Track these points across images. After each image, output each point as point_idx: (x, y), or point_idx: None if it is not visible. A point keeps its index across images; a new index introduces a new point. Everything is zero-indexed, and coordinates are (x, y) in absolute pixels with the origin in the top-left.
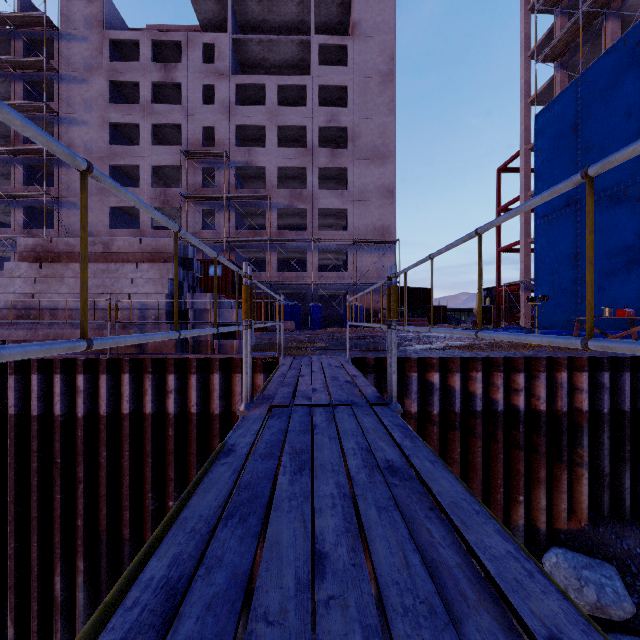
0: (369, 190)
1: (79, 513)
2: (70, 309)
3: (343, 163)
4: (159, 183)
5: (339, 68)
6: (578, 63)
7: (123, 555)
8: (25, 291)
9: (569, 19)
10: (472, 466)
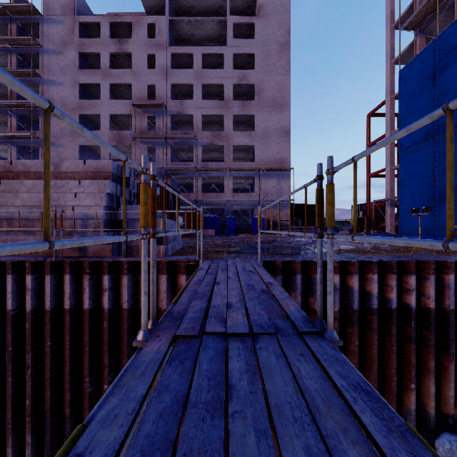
0: (270, 131)
1: (27, 394)
2: (24, 219)
3: (251, 111)
4: (116, 128)
5: (248, 40)
6: (433, 30)
7: (65, 431)
8: None
9: None
10: (368, 357)
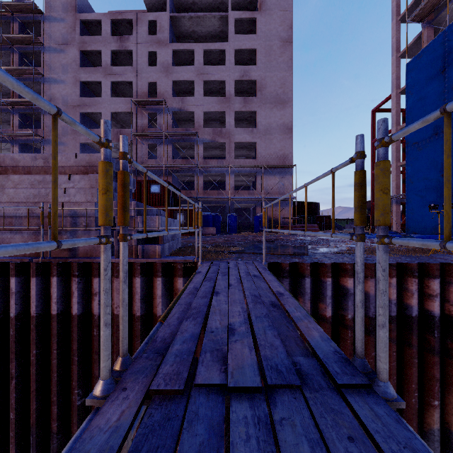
0: (273, 128)
1: (11, 407)
2: (10, 216)
3: (253, 107)
4: (117, 126)
5: (250, 36)
6: (442, 21)
7: (51, 447)
8: None
9: None
10: None
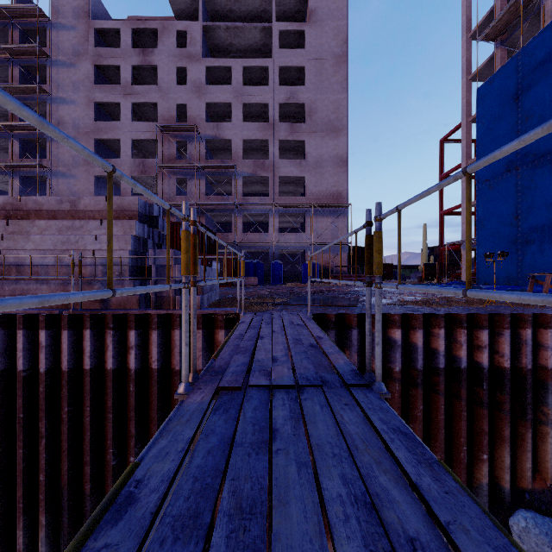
0: (324, 160)
1: (41, 468)
2: (36, 265)
3: (301, 136)
4: (139, 155)
5: (297, 51)
6: (517, 41)
7: (85, 510)
8: None
9: (508, 1)
10: (434, 423)
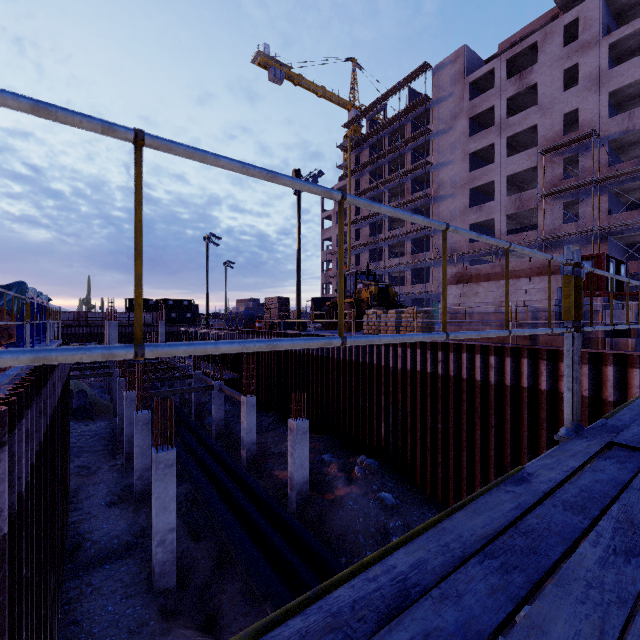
0: None
1: (491, 447)
2: (481, 313)
3: None
4: (511, 189)
5: None
6: None
7: None
8: (454, 302)
9: None
10: None
